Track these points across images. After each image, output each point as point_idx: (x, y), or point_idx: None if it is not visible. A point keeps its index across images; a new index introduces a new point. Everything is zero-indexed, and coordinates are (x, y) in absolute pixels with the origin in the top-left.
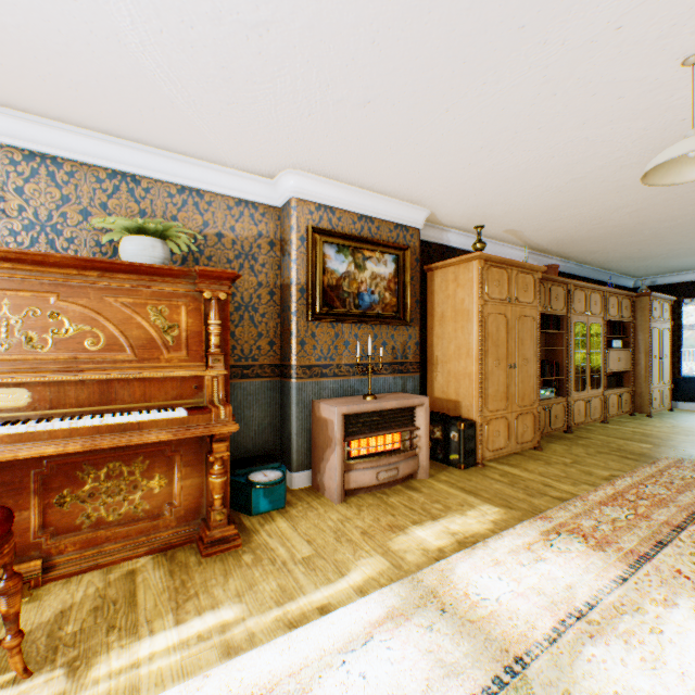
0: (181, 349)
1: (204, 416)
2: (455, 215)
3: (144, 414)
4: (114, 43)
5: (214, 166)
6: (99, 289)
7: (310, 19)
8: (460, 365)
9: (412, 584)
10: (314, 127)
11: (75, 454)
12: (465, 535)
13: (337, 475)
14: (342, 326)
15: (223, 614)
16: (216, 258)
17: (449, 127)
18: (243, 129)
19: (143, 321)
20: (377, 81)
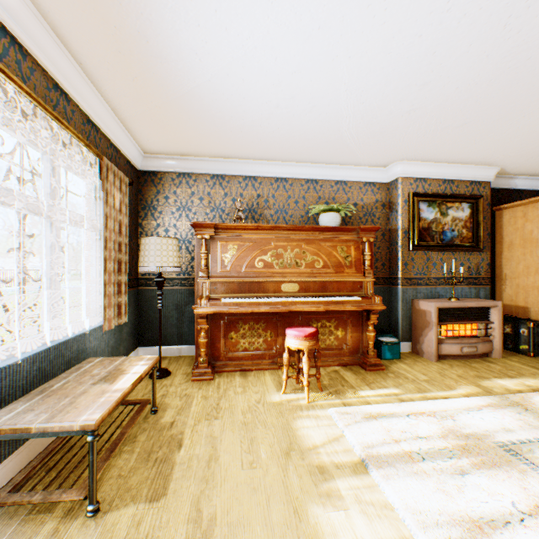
0: (352, 267)
1: (368, 300)
2: (523, 167)
3: (342, 297)
4: (335, 132)
5: (353, 167)
6: (318, 240)
7: (439, 103)
8: (528, 280)
9: (501, 398)
10: (423, 141)
11: (309, 314)
12: (538, 388)
13: (433, 344)
14: (430, 253)
15: (391, 390)
16: (353, 218)
17: (523, 123)
18: (379, 149)
19: (335, 254)
20: (473, 115)
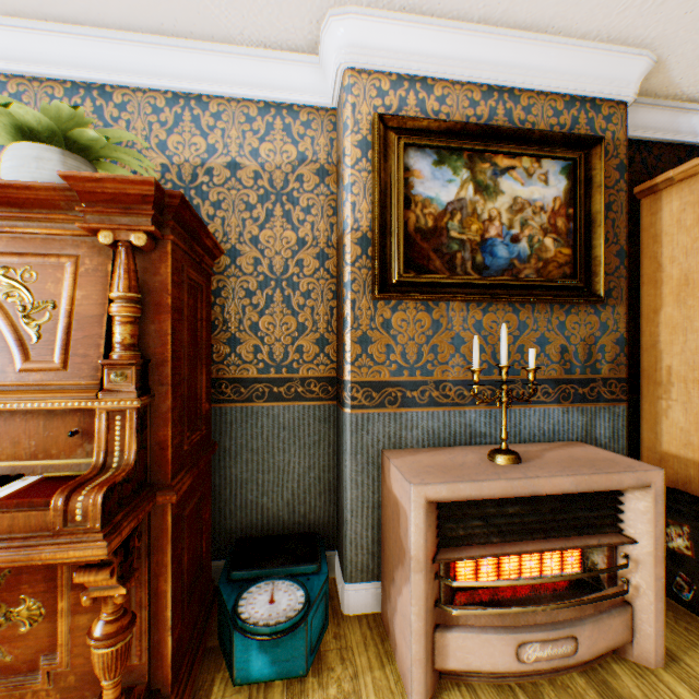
0: (53, 351)
1: (28, 515)
2: None
3: None
4: None
5: (215, 47)
6: None
7: None
8: None
9: None
10: None
11: None
12: None
13: (412, 639)
14: (447, 307)
15: None
16: (227, 204)
17: None
18: None
19: None
20: None
